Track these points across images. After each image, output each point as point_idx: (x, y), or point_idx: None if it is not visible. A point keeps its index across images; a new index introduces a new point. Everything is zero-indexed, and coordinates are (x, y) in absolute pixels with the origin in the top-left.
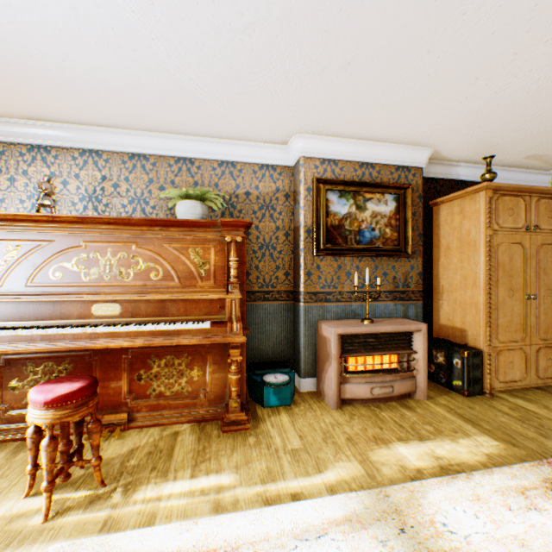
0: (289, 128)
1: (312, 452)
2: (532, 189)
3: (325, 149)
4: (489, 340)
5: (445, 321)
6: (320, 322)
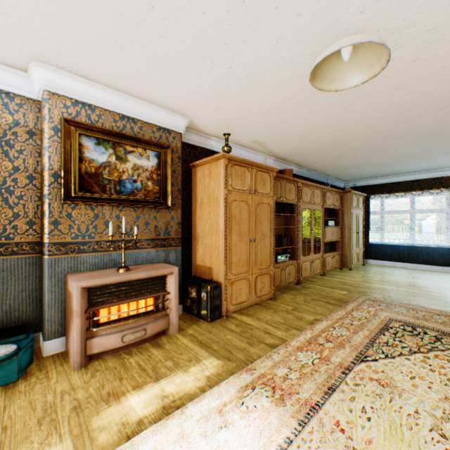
0: (20, 49)
1: (10, 449)
2: (253, 163)
3: (78, 90)
4: (226, 274)
5: (200, 261)
6: (68, 275)
